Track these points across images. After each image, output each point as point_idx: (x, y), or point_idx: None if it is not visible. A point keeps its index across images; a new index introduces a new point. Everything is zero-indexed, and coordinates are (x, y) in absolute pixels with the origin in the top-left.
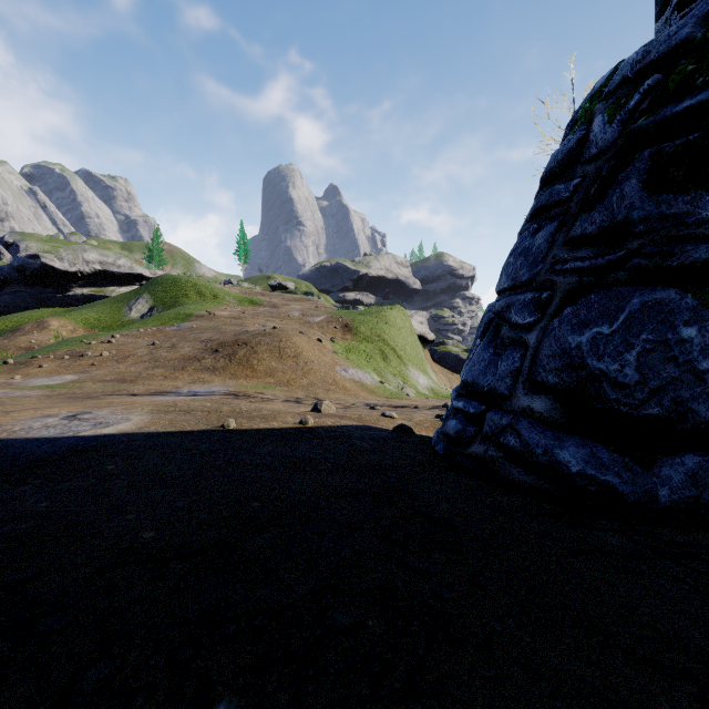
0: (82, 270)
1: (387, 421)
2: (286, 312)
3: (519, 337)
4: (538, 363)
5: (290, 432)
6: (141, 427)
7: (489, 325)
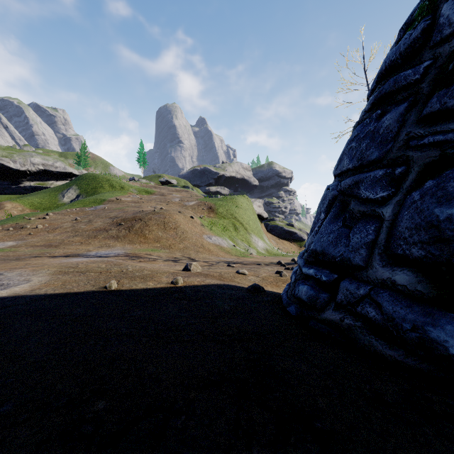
0: (30, 169)
1: (240, 277)
2: (170, 199)
3: (371, 210)
4: (398, 236)
5: (162, 292)
6: (34, 288)
7: (332, 201)
